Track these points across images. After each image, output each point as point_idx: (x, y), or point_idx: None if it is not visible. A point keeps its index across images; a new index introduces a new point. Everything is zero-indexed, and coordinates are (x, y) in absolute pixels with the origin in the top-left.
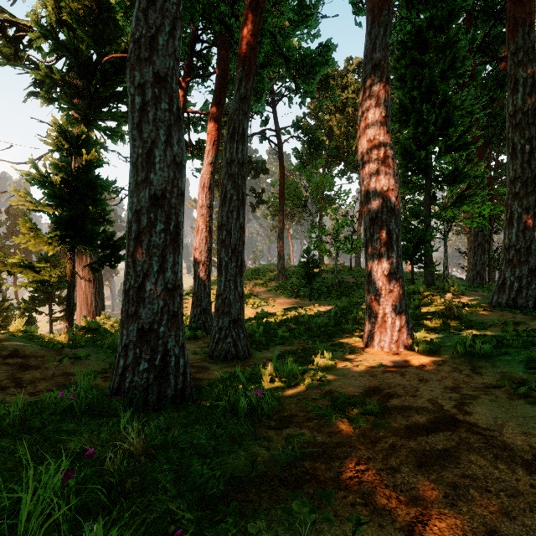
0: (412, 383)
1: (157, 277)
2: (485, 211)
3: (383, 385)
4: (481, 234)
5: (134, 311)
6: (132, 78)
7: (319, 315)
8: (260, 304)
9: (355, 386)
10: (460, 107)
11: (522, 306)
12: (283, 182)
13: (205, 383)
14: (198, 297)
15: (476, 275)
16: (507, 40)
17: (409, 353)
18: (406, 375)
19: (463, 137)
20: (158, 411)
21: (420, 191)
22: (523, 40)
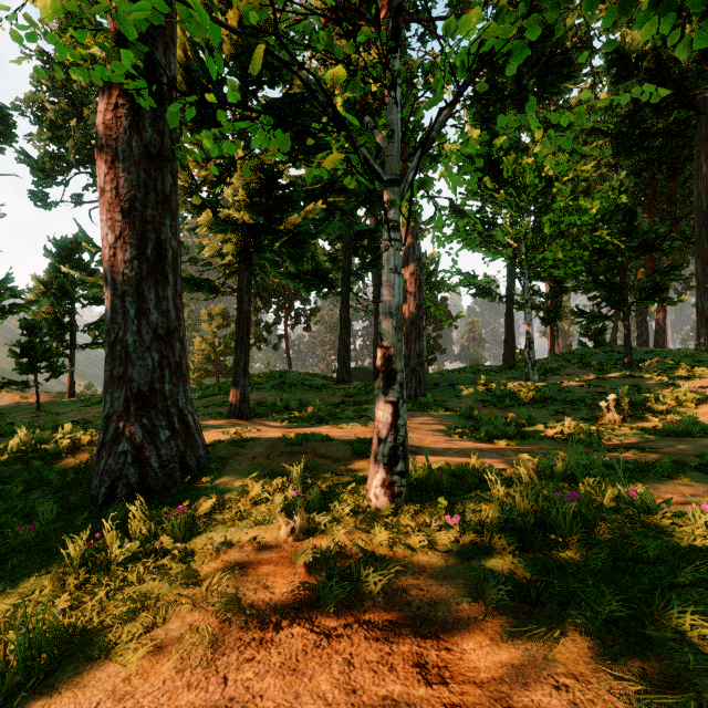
0: None
1: None
2: None
3: None
4: None
5: None
6: (637, 319)
7: None
8: None
9: None
10: None
11: None
12: None
13: None
14: None
15: None
16: None
17: None
18: None
19: None
20: None
21: None
22: None
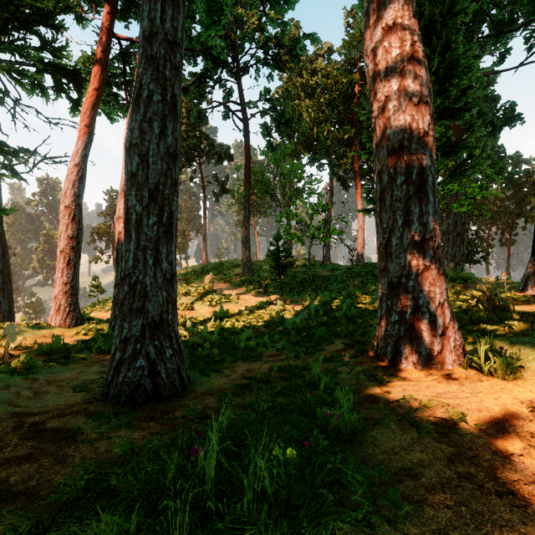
0: None
1: None
2: (471, 195)
3: None
4: (460, 224)
5: None
6: None
7: (294, 312)
8: (219, 301)
9: None
10: (466, 53)
11: None
12: (249, 163)
13: None
14: None
15: (455, 267)
16: None
17: (472, 376)
18: None
19: (462, 98)
20: None
21: None
22: None
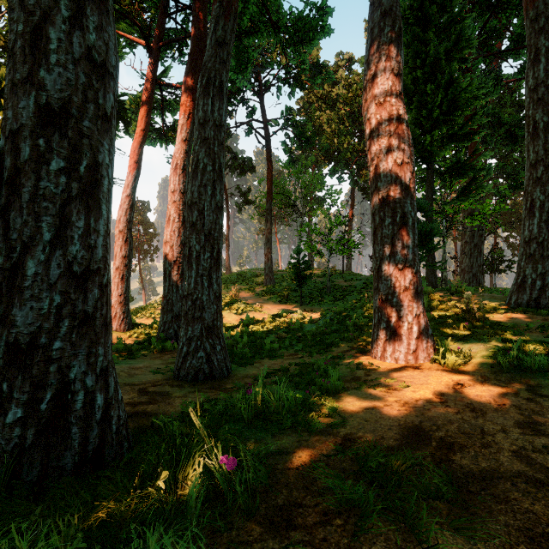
0: (466, 417)
1: (51, 252)
2: (484, 209)
3: (427, 423)
4: (478, 235)
5: (1, 313)
6: None
7: (312, 321)
8: (245, 310)
9: (385, 426)
10: (467, 88)
11: (545, 308)
12: (271, 178)
13: (156, 423)
14: (168, 301)
15: (473, 278)
16: (524, 7)
17: (433, 367)
18: (448, 402)
19: (468, 125)
20: (39, 500)
21: (421, 184)
22: (545, 5)
